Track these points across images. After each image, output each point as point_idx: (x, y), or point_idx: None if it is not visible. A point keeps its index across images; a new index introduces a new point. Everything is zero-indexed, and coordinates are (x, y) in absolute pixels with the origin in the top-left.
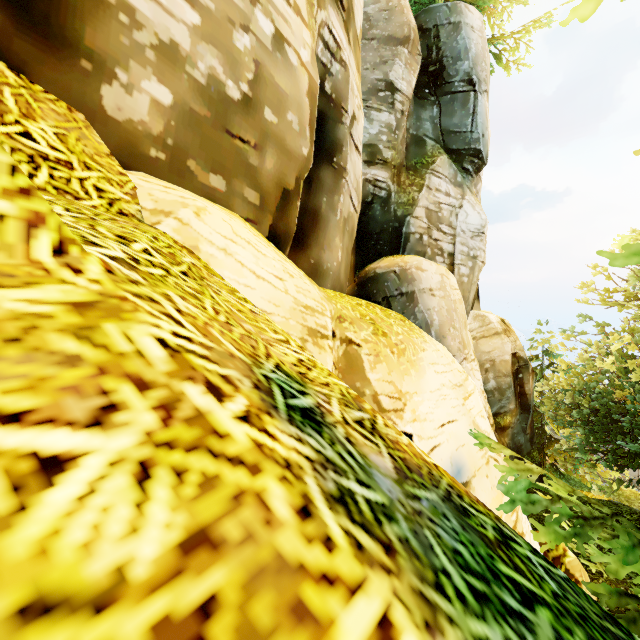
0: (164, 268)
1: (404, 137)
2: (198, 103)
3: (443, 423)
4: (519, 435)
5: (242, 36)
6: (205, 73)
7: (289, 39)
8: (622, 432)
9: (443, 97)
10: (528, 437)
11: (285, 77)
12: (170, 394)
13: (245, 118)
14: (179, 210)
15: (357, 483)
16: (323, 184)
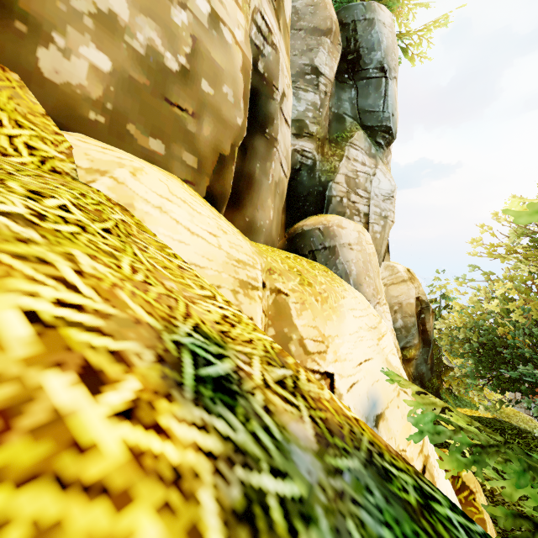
0: (80, 225)
1: (327, 114)
2: (137, 71)
3: (360, 362)
4: (422, 365)
5: (180, 12)
6: (144, 44)
7: (224, 19)
8: (504, 362)
9: (360, 81)
10: (429, 367)
11: (221, 53)
12: (19, 391)
13: (183, 88)
14: (115, 169)
15: (271, 474)
16: (257, 152)
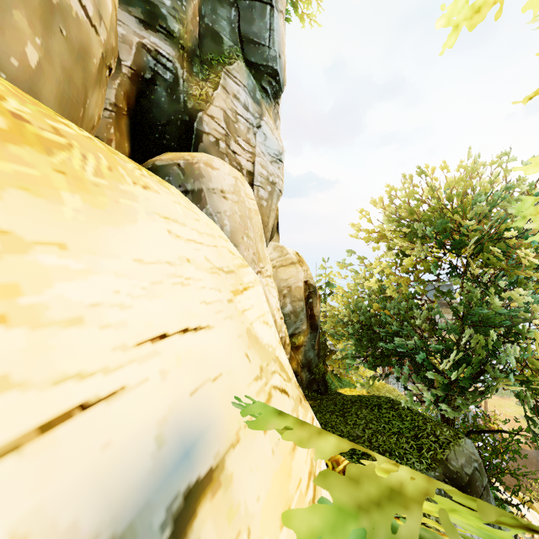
0: None
1: (196, 19)
2: None
3: (164, 332)
4: (310, 351)
5: None
6: None
7: None
8: (379, 339)
9: (241, 1)
10: (316, 352)
11: None
12: None
13: None
14: None
15: None
16: None
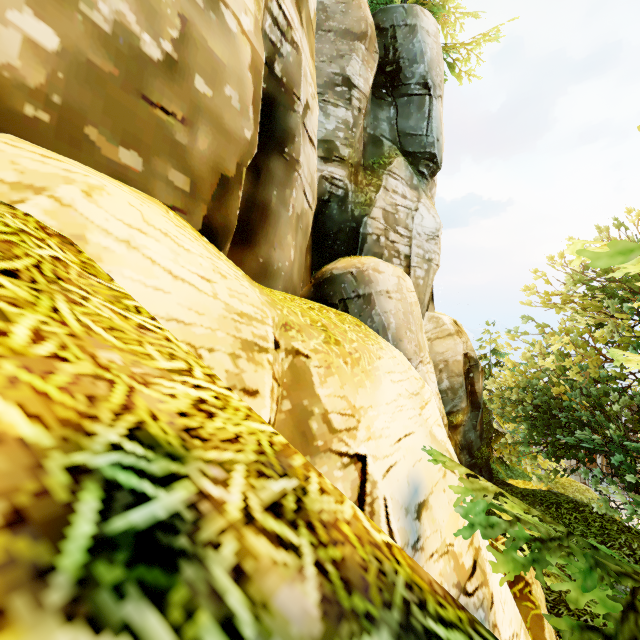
0: None
1: (361, 135)
2: (100, 55)
3: (400, 437)
4: (470, 432)
5: None
6: (110, 18)
7: None
8: (560, 426)
9: (400, 99)
10: (478, 433)
11: (221, 43)
12: None
13: (169, 84)
14: (58, 186)
15: None
16: (273, 176)
